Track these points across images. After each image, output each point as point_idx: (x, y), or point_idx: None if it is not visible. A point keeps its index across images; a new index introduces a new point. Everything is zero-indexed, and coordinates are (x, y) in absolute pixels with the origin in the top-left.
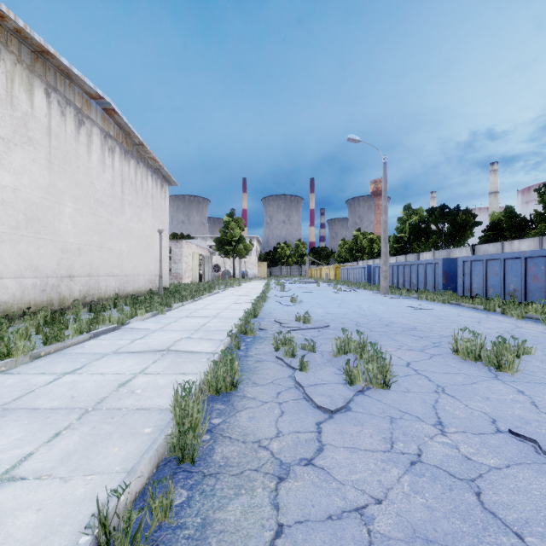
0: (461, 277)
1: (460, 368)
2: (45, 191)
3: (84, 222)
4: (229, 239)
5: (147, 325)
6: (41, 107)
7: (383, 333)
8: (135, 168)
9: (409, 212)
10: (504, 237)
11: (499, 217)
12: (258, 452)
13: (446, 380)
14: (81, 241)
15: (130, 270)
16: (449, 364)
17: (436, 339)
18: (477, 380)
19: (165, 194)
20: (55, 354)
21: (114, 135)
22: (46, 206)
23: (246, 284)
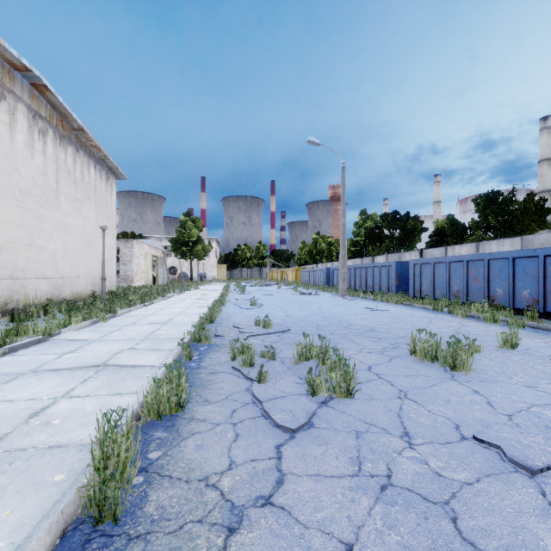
0: (412, 279)
1: (419, 369)
2: None
3: (6, 214)
4: (186, 239)
5: (82, 335)
6: None
7: (344, 336)
8: (73, 156)
9: (364, 217)
10: (447, 242)
11: (442, 224)
12: (204, 494)
13: (408, 384)
14: (1, 237)
15: (67, 271)
16: (408, 366)
17: (394, 341)
18: (436, 381)
19: (111, 188)
20: None
21: (46, 115)
22: None
23: (204, 287)
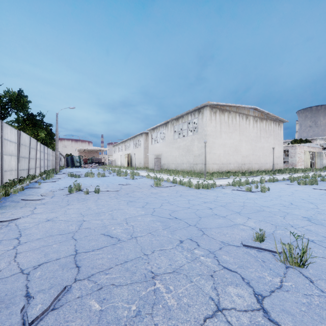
0: None
1: None
2: (238, 141)
3: (248, 147)
4: None
5: (264, 177)
6: (237, 120)
7: None
8: (265, 123)
9: None
10: None
11: None
12: (270, 184)
13: None
14: (247, 153)
15: (263, 161)
16: None
17: None
18: None
19: (280, 128)
20: (244, 178)
21: (257, 115)
22: (238, 145)
23: None
